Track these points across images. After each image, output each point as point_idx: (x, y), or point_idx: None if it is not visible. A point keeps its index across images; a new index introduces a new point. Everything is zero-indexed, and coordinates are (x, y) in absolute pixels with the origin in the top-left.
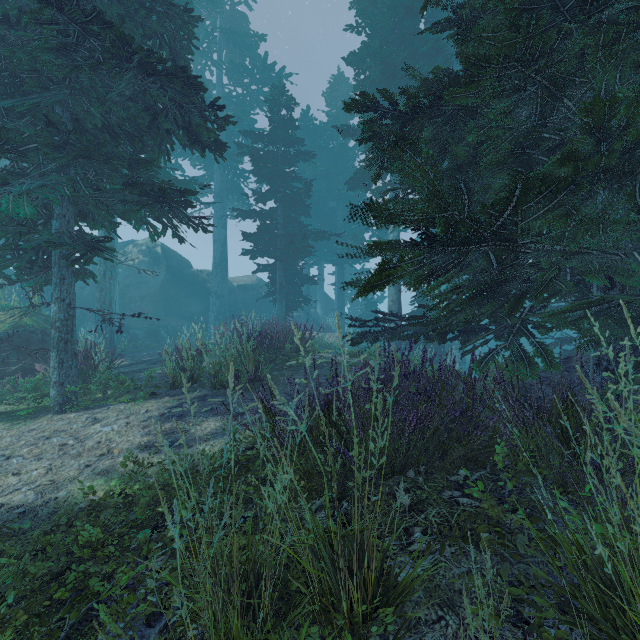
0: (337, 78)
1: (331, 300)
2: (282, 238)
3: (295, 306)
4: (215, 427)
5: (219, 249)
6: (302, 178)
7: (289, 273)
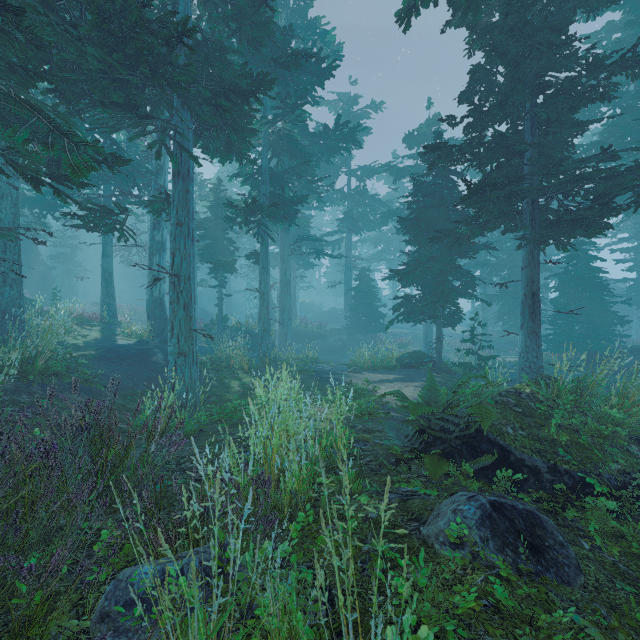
0: None
1: None
2: None
3: None
4: None
5: None
6: None
7: None
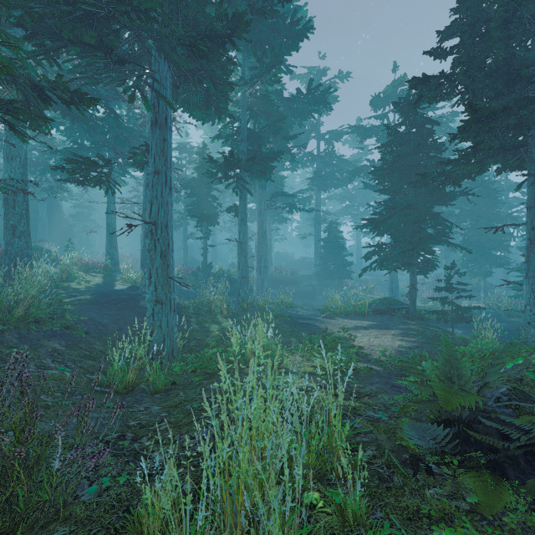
0: None
1: None
2: None
3: None
4: None
5: None
6: None
7: None
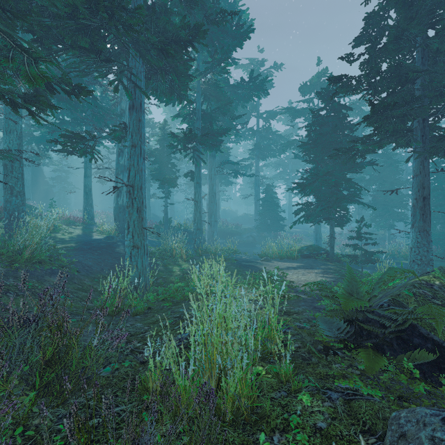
0: None
1: None
2: None
3: None
4: None
5: None
6: None
7: None
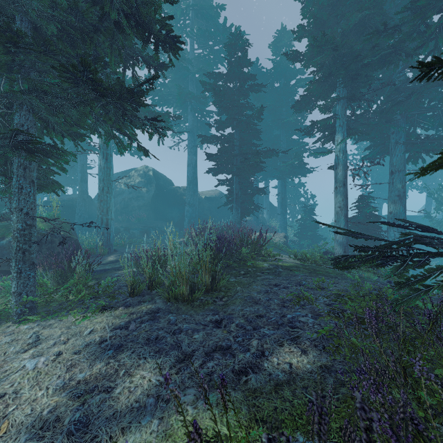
0: (281, 31)
1: (274, 207)
2: (238, 157)
3: (248, 212)
4: (147, 389)
5: (191, 171)
6: (254, 107)
7: (243, 186)
